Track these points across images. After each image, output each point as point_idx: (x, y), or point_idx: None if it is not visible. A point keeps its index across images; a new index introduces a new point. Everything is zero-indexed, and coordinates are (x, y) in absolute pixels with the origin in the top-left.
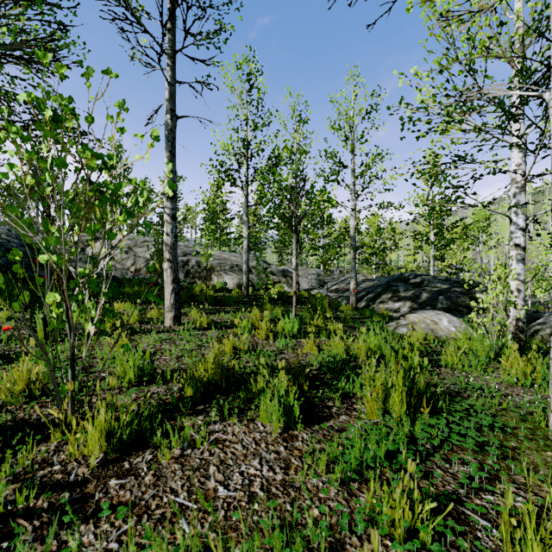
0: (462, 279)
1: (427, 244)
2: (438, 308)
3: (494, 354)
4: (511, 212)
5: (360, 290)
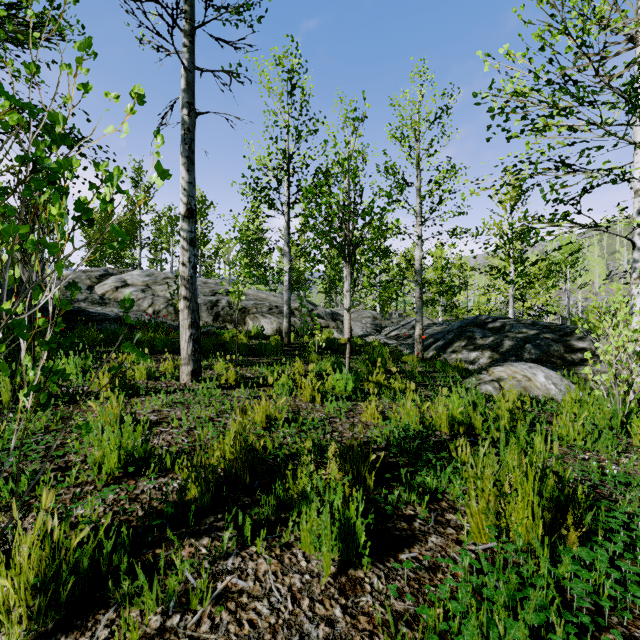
0: (553, 324)
1: (505, 281)
2: (525, 359)
3: (618, 424)
4: (634, 234)
5: (426, 336)
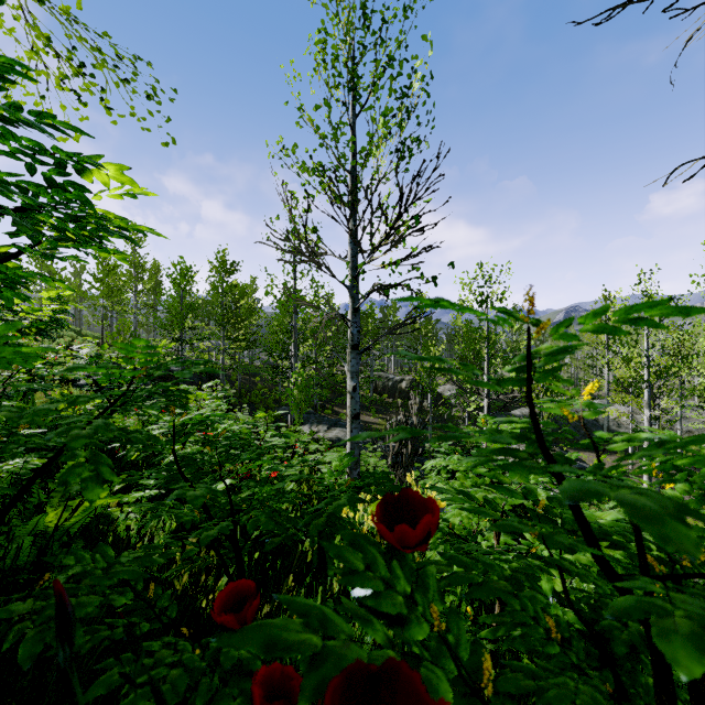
0: None
1: None
2: None
3: None
4: None
5: None
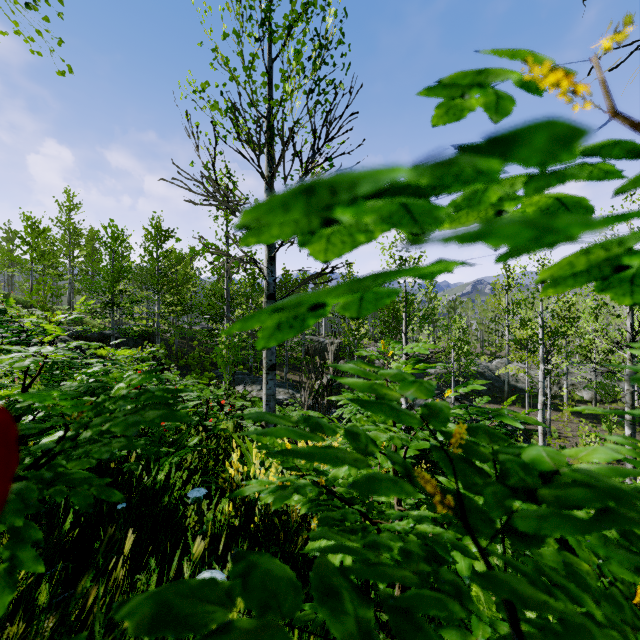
0: None
1: None
2: None
3: None
4: None
5: None
